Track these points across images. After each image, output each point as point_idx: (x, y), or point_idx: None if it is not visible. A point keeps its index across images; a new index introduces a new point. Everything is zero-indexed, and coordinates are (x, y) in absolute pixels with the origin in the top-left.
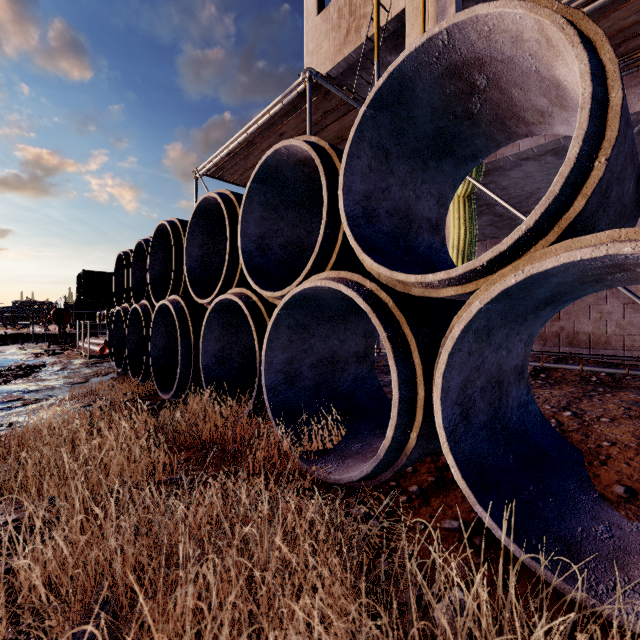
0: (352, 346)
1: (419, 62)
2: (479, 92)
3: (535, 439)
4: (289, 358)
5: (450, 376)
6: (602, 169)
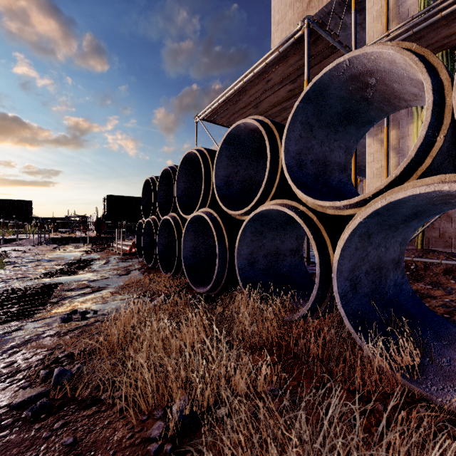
0: (391, 253)
1: None
2: None
3: None
4: (352, 266)
5: None
6: None
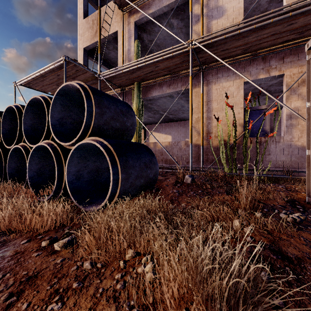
0: None
1: (67, 87)
2: None
3: (108, 186)
4: (39, 167)
5: (70, 168)
6: (93, 124)
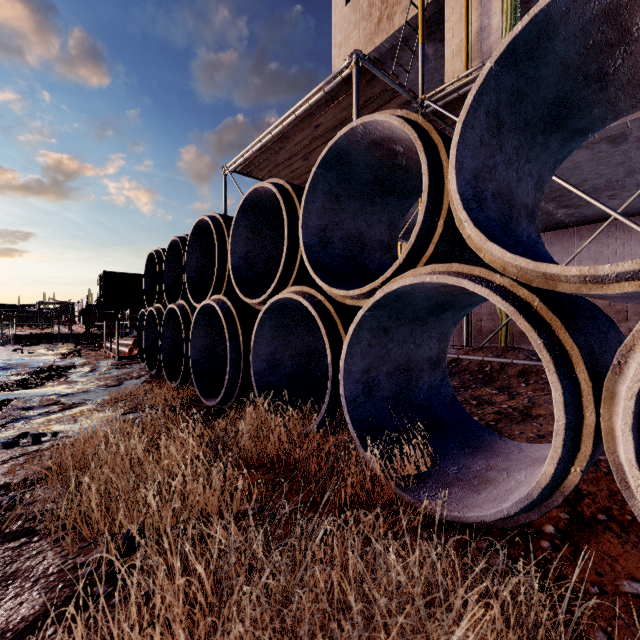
0: (426, 351)
1: None
2: (629, 42)
3: None
4: (367, 365)
5: (638, 397)
6: None
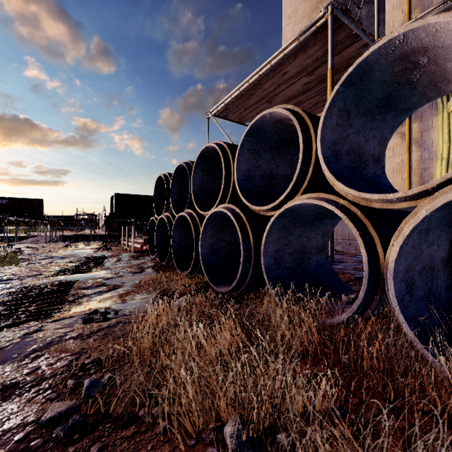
0: (441, 251)
1: None
2: None
3: None
4: (407, 265)
5: None
6: None
